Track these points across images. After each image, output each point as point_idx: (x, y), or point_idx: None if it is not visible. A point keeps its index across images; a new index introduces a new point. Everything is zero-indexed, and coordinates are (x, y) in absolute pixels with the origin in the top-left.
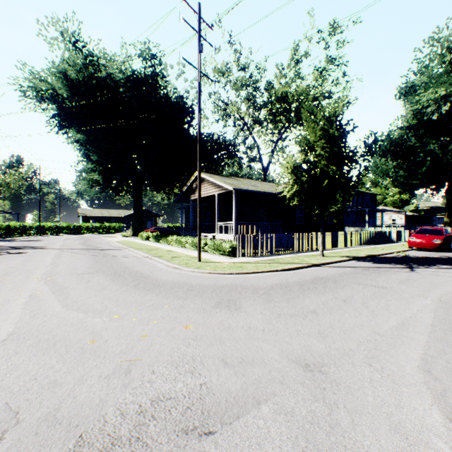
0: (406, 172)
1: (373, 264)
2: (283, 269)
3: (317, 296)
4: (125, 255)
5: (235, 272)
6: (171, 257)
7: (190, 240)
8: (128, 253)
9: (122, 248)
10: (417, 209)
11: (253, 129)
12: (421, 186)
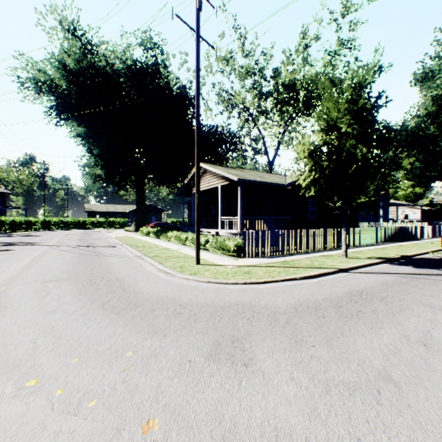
0: (422, 164)
1: (415, 269)
2: (303, 276)
3: (373, 333)
4: (116, 253)
5: (241, 282)
6: (166, 257)
7: (190, 236)
8: (120, 252)
9: (118, 244)
10: (432, 203)
11: (258, 120)
12: (440, 178)
